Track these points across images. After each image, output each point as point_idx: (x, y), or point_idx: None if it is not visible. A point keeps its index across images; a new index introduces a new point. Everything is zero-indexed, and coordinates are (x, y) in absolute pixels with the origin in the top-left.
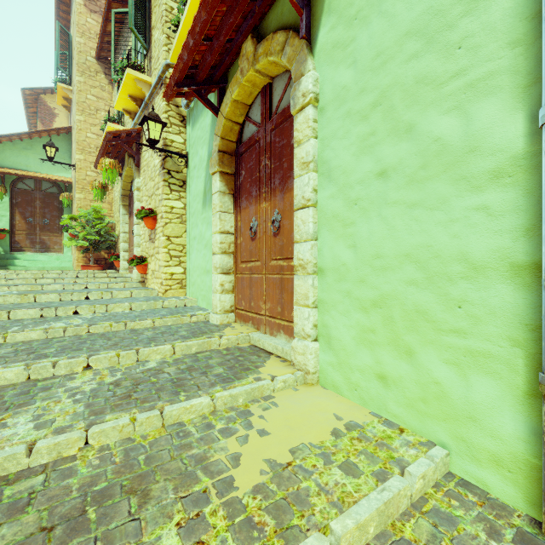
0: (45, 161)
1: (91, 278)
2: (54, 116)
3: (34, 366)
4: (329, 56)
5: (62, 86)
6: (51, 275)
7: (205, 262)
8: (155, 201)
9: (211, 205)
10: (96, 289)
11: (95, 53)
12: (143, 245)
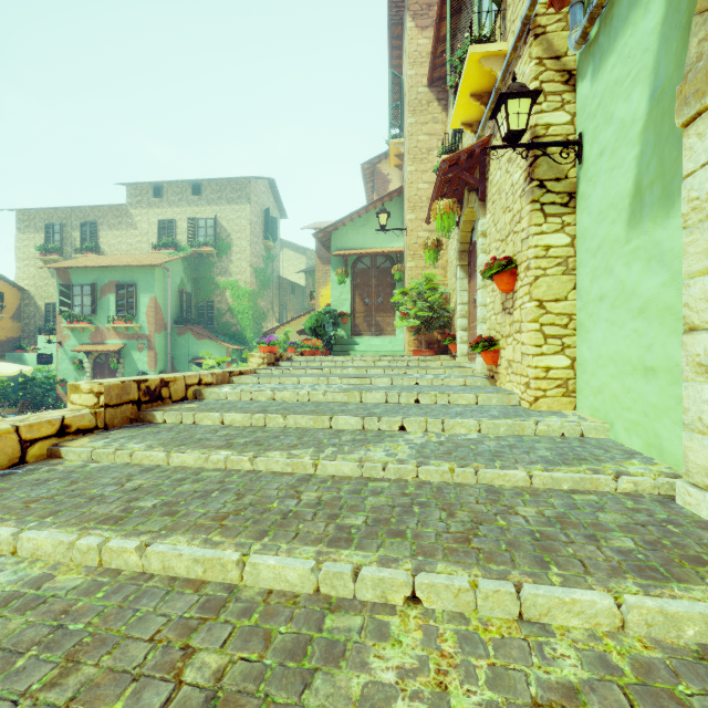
0: (379, 234)
1: (422, 368)
2: (388, 183)
3: (325, 568)
4: None
5: (394, 142)
6: (381, 363)
7: (638, 349)
8: (513, 244)
9: (663, 213)
10: (428, 388)
11: (427, 78)
12: (491, 320)
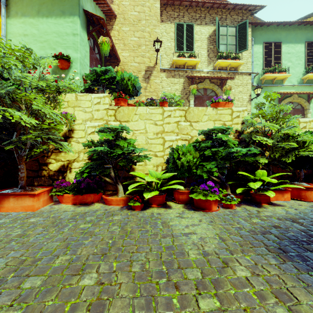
0: None
1: None
2: None
3: None
4: (312, 109)
5: None
6: None
7: None
8: None
9: None
10: None
11: None
12: None
